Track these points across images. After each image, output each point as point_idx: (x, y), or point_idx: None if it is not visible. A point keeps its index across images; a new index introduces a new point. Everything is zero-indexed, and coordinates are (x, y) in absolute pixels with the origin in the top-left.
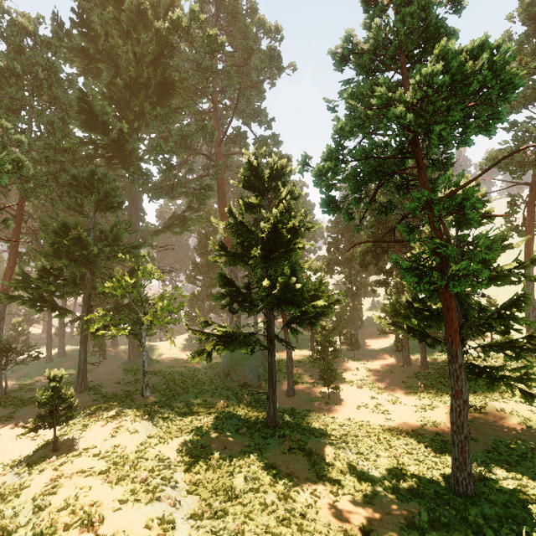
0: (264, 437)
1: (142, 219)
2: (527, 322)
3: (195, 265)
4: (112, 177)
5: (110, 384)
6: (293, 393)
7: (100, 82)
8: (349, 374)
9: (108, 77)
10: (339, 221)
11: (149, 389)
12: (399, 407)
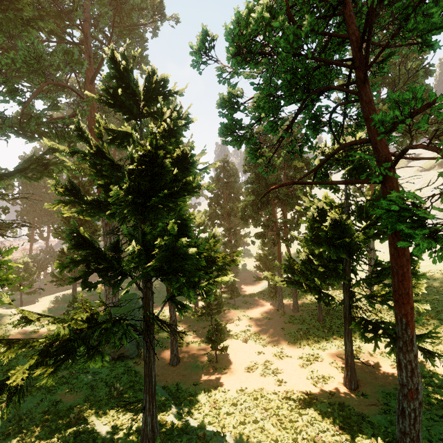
0: None
1: None
2: (426, 277)
3: (65, 219)
4: None
5: None
6: (177, 360)
7: None
8: (232, 325)
9: None
10: (219, 178)
11: None
12: (287, 362)
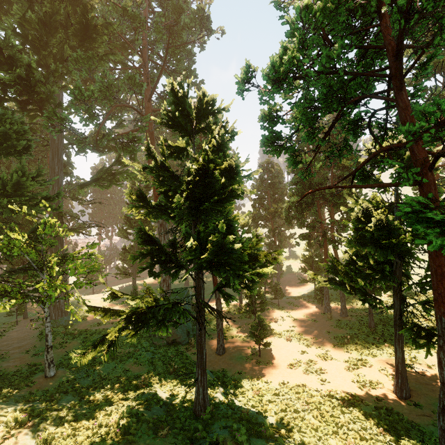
0: (190, 441)
1: (70, 173)
2: None
3: (127, 220)
4: (16, 117)
5: (16, 355)
6: (223, 350)
7: (10, 16)
8: (276, 324)
9: (19, 11)
10: (263, 180)
11: (54, 367)
12: (331, 363)
